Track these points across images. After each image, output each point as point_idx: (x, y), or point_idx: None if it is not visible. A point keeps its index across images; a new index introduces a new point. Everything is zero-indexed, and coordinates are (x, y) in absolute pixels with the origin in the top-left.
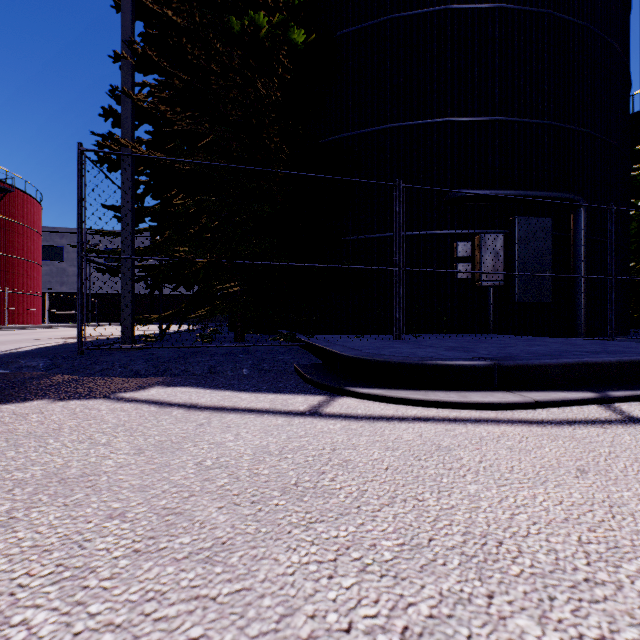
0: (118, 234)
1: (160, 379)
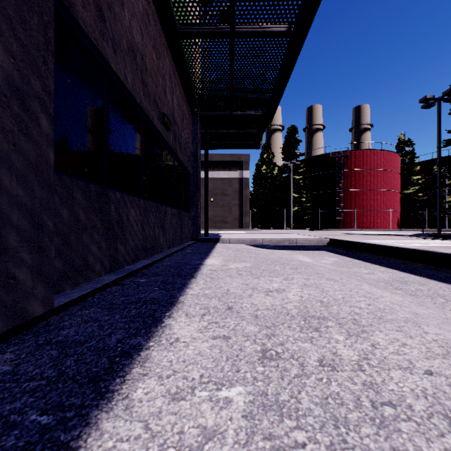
0: (450, 202)
1: (416, 236)
